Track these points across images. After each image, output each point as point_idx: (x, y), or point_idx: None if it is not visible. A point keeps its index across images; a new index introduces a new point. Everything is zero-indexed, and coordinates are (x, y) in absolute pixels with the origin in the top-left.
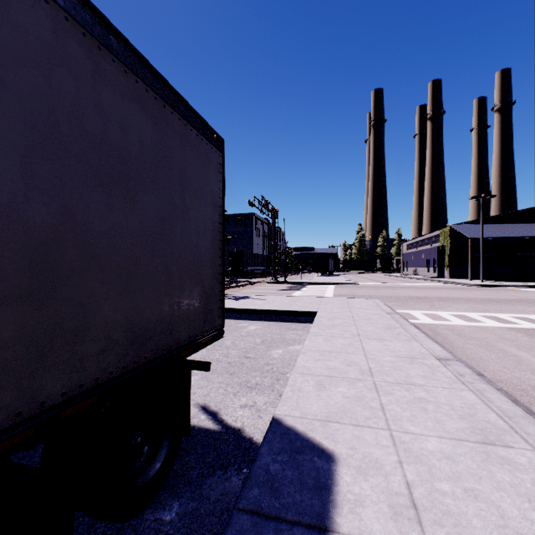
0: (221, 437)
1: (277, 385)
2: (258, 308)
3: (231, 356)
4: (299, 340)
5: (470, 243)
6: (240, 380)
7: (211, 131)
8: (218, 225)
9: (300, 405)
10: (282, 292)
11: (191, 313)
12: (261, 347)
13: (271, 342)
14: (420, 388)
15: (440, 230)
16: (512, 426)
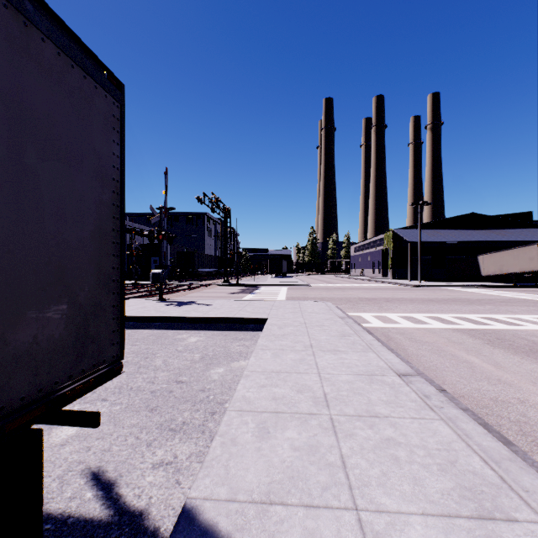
0: (107, 536)
1: (210, 423)
2: (202, 315)
3: (157, 381)
4: (246, 353)
5: (410, 247)
6: (162, 419)
7: (95, 63)
8: (111, 207)
9: (230, 473)
10: (233, 295)
11: (40, 350)
12: (199, 365)
13: (212, 358)
14: (386, 421)
15: (384, 234)
16: (504, 478)
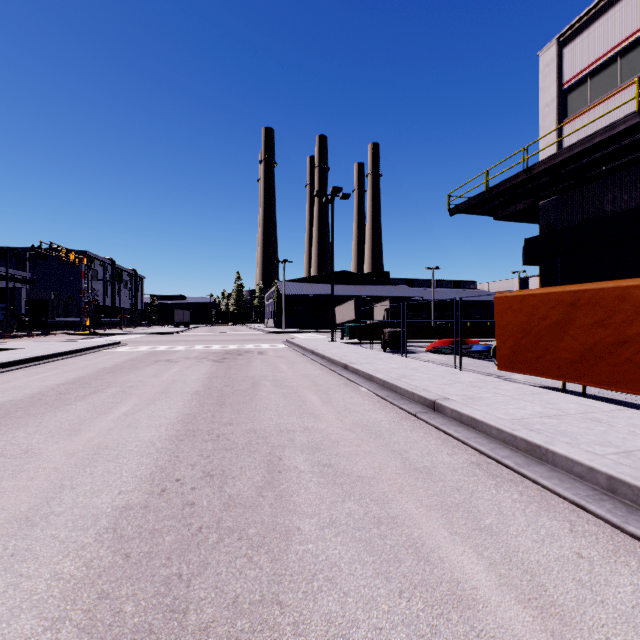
0: None
1: None
2: None
3: None
4: None
5: (282, 298)
6: None
7: None
8: None
9: None
10: None
11: None
12: None
13: None
14: None
15: (275, 285)
16: None
